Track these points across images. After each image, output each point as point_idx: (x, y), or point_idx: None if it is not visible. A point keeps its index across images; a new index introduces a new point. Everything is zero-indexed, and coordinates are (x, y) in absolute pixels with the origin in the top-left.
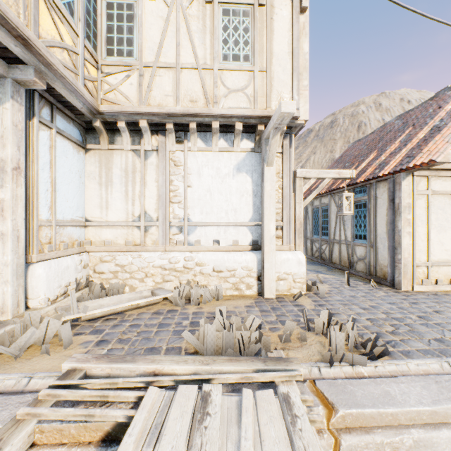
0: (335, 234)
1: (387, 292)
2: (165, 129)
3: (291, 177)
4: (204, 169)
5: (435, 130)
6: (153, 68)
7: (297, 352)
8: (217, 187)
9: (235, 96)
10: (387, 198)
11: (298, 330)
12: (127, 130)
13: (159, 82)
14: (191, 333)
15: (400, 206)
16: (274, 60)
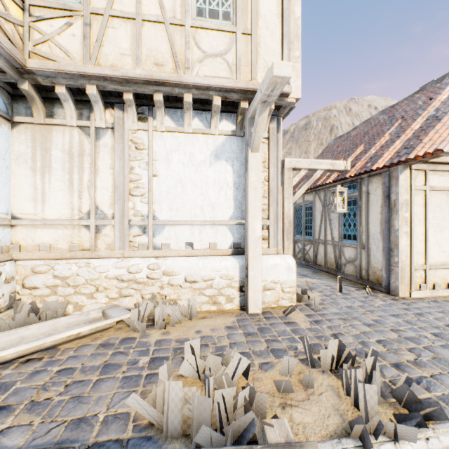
0: (320, 234)
1: (385, 300)
2: (123, 101)
3: (279, 167)
4: (173, 154)
5: (433, 119)
6: (104, 16)
7: (305, 412)
8: (190, 177)
9: (212, 63)
10: (382, 194)
11: (298, 365)
12: (71, 98)
13: (113, 36)
14: (148, 382)
15: (397, 203)
16: (260, 22)
